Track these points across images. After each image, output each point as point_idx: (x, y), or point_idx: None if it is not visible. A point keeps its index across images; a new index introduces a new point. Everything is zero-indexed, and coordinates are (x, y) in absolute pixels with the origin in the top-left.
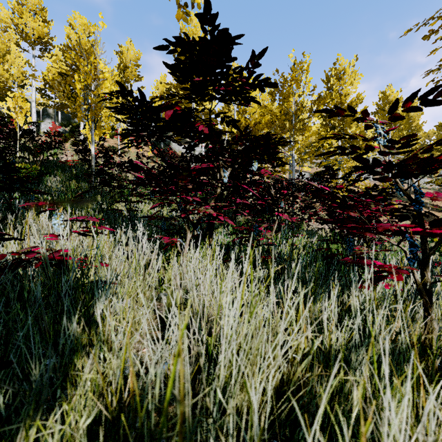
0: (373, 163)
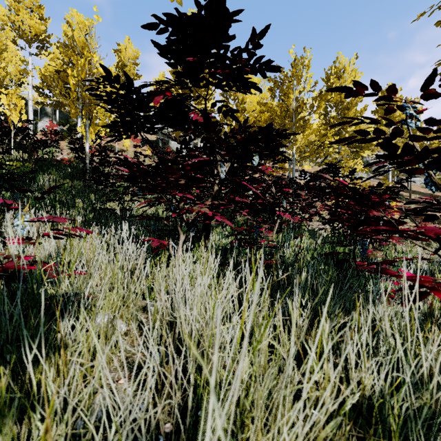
0: (403, 150)
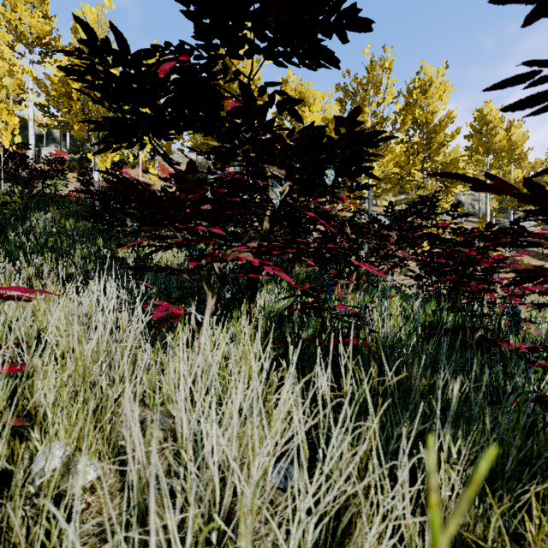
0: None
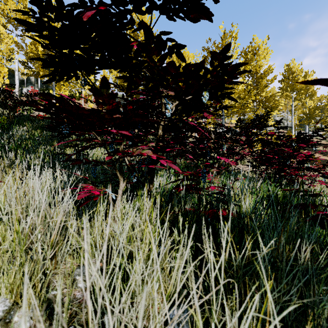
0: None
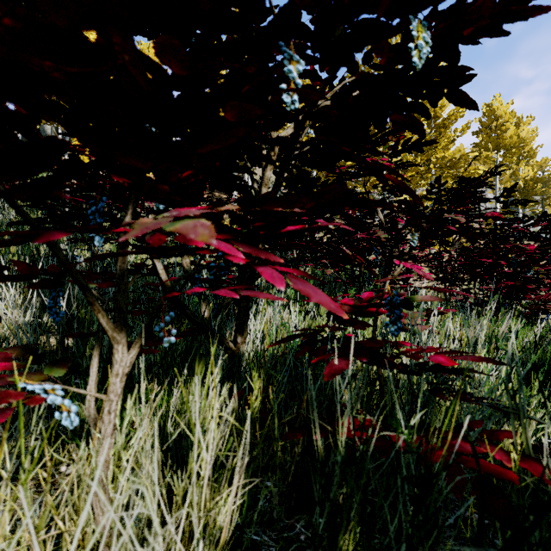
0: None
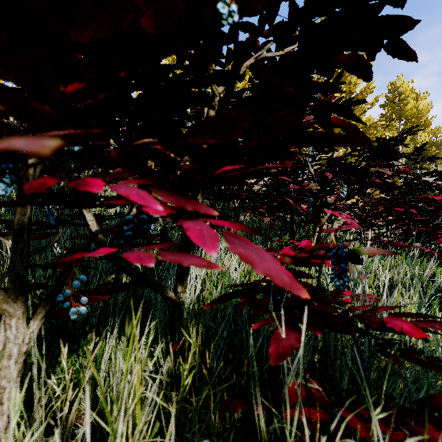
0: None
